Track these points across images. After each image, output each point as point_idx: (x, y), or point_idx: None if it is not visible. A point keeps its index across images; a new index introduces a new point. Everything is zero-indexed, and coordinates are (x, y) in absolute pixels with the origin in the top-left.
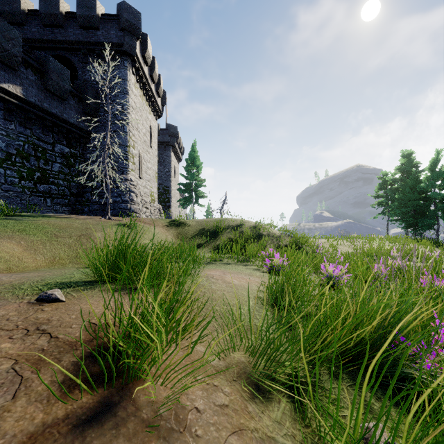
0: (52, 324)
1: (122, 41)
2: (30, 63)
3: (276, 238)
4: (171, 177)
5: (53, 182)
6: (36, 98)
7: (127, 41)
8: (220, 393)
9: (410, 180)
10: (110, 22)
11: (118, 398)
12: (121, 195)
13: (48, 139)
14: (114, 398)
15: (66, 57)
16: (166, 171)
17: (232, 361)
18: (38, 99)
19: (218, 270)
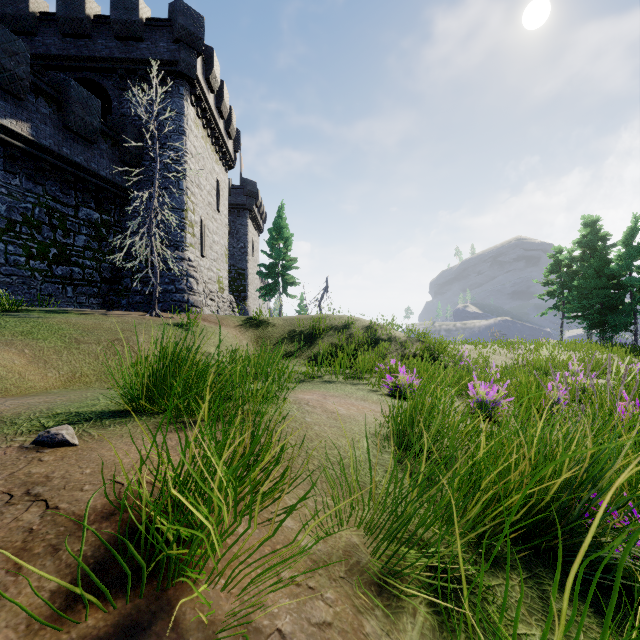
0: (52, 484)
1: (176, 57)
2: (43, 89)
3: (400, 345)
4: (248, 256)
5: (76, 263)
6: (51, 140)
7: (183, 58)
8: (319, 600)
9: (595, 260)
10: (159, 30)
11: (149, 617)
12: (174, 282)
13: (68, 199)
14: (141, 617)
15: (96, 81)
16: (240, 246)
17: (338, 544)
18: (54, 142)
19: (315, 392)
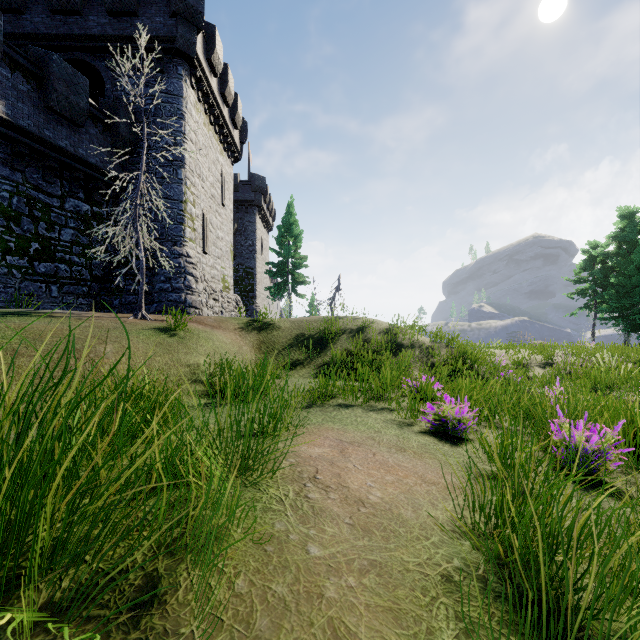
0: None
1: (174, 33)
2: (20, 63)
3: (426, 351)
4: (256, 254)
5: (63, 259)
6: (30, 120)
7: (181, 34)
8: None
9: (636, 254)
10: (155, 4)
11: None
12: (170, 280)
13: (53, 189)
14: None
15: (88, 62)
16: (248, 244)
17: None
18: (34, 123)
19: (327, 432)
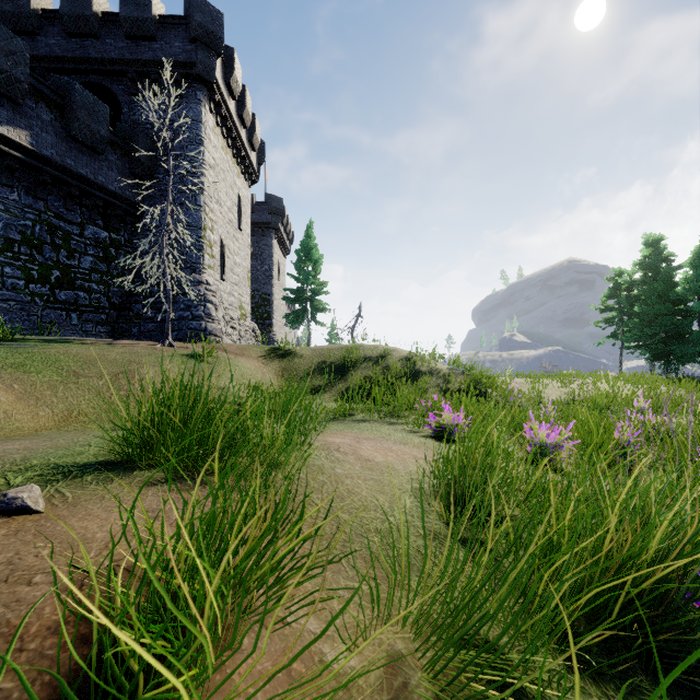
0: None
1: (193, 58)
2: (44, 93)
3: (443, 378)
4: (273, 280)
5: (82, 287)
6: (53, 150)
7: (201, 59)
8: None
9: (658, 283)
10: (174, 28)
11: None
12: (190, 308)
13: (73, 216)
14: None
15: (104, 85)
16: (265, 269)
17: (377, 655)
18: (56, 152)
19: (347, 433)
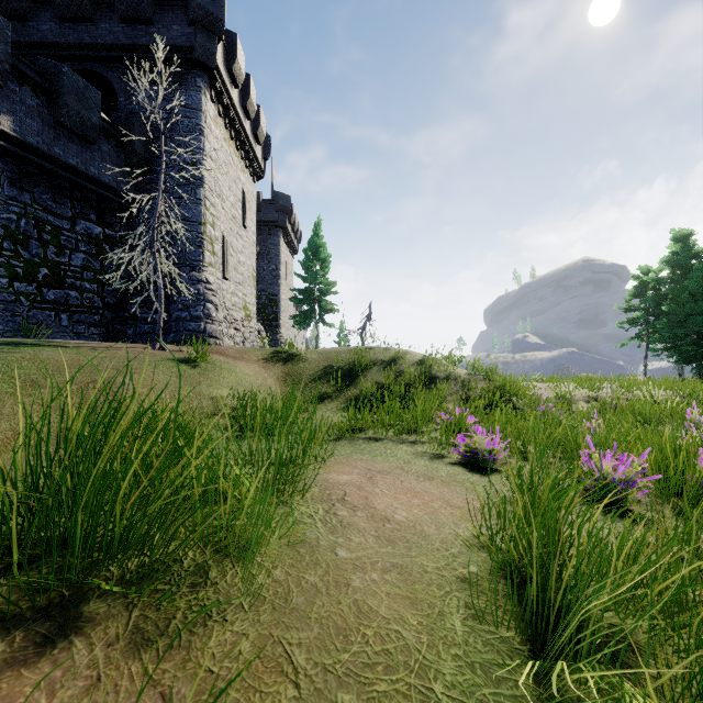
0: None
1: (192, 42)
2: (28, 76)
3: (462, 384)
4: (280, 280)
5: (73, 286)
6: (39, 137)
7: (200, 43)
8: None
9: (690, 281)
10: (172, 11)
11: None
12: (189, 308)
13: (63, 210)
14: None
15: (99, 73)
16: (271, 268)
17: None
18: (43, 140)
19: (356, 462)
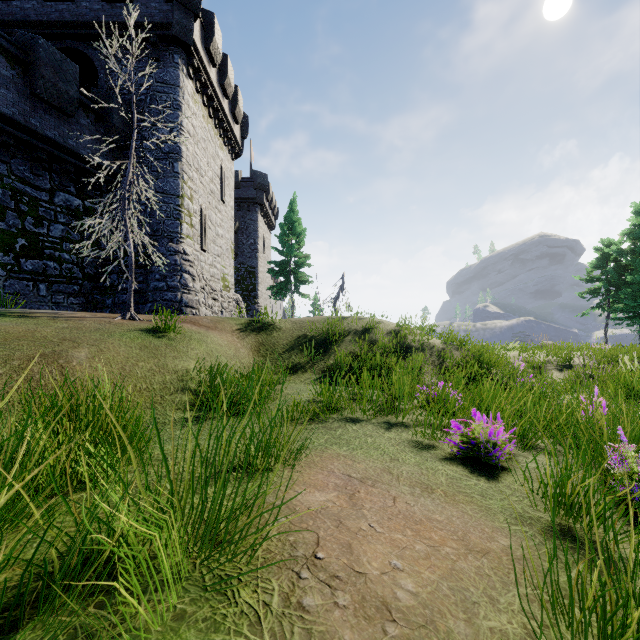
0: None
1: (169, 19)
2: (3, 46)
3: (437, 354)
4: (258, 253)
5: (52, 256)
6: (15, 108)
7: (177, 20)
8: None
9: None
10: None
11: None
12: (166, 278)
13: (41, 182)
14: None
15: (80, 50)
16: (250, 242)
17: None
18: (19, 111)
19: (332, 462)
